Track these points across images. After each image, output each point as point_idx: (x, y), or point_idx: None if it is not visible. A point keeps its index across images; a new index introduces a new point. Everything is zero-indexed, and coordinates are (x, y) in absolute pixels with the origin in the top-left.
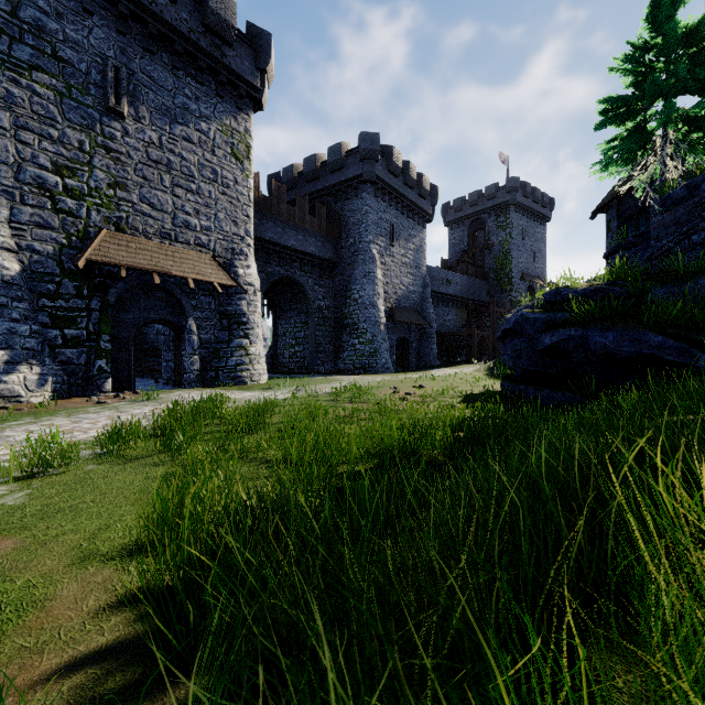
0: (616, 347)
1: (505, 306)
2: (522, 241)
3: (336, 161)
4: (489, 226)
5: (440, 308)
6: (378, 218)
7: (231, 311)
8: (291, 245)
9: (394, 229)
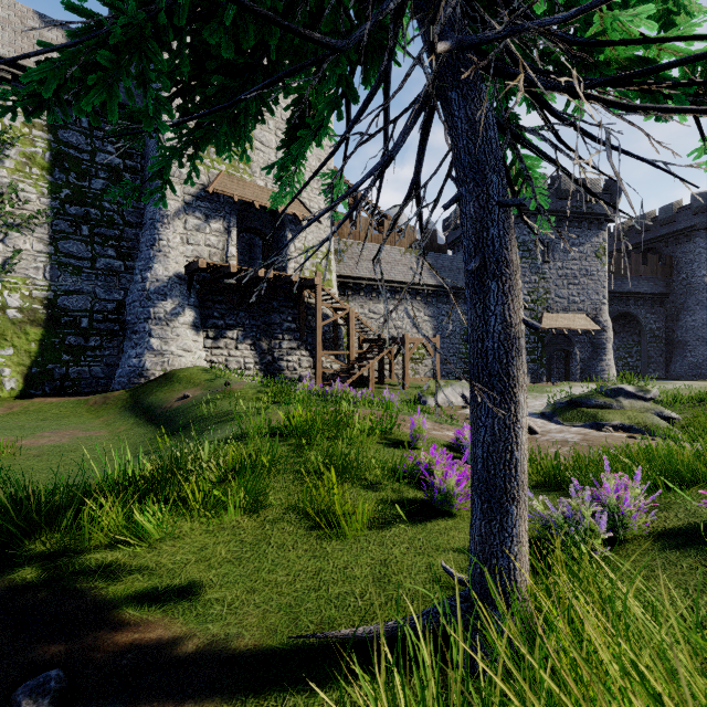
0: None
1: None
2: None
3: (667, 218)
4: None
5: None
6: None
7: (596, 342)
8: (627, 290)
9: None
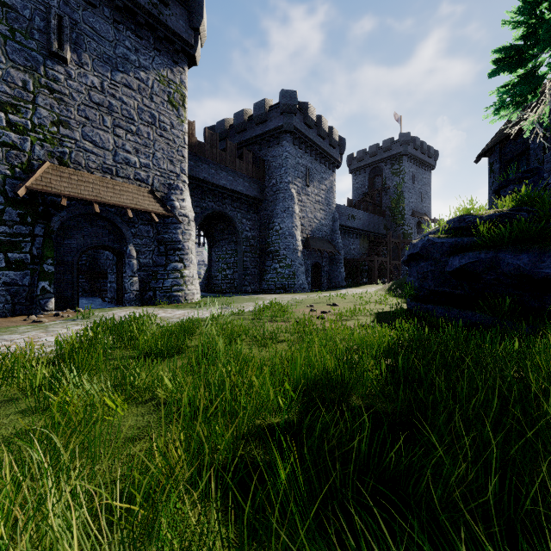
0: (532, 269)
1: (399, 237)
2: (412, 185)
3: (261, 115)
4: (386, 172)
5: (346, 239)
6: (296, 163)
7: (168, 238)
8: (222, 184)
9: (309, 172)
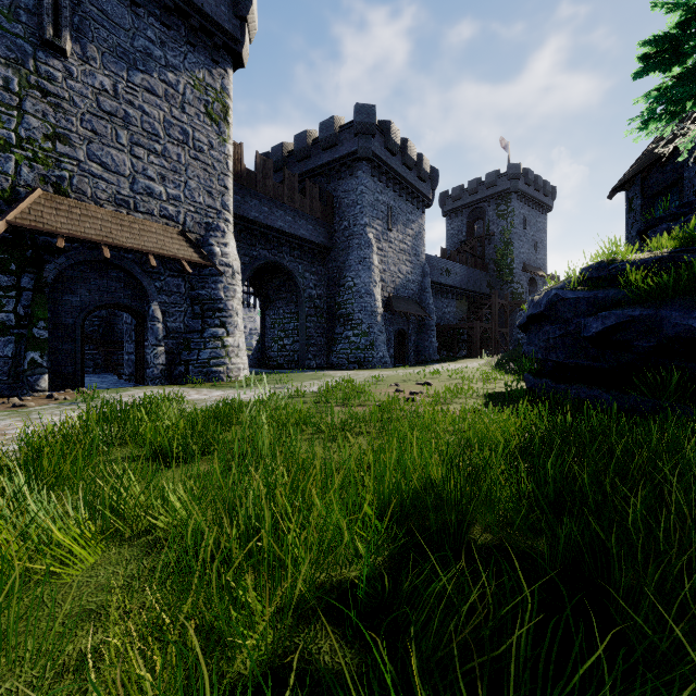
0: None
1: (506, 298)
2: (524, 231)
3: (329, 137)
4: (489, 215)
5: (439, 300)
6: (374, 199)
7: (205, 295)
8: (278, 226)
9: (392, 212)
